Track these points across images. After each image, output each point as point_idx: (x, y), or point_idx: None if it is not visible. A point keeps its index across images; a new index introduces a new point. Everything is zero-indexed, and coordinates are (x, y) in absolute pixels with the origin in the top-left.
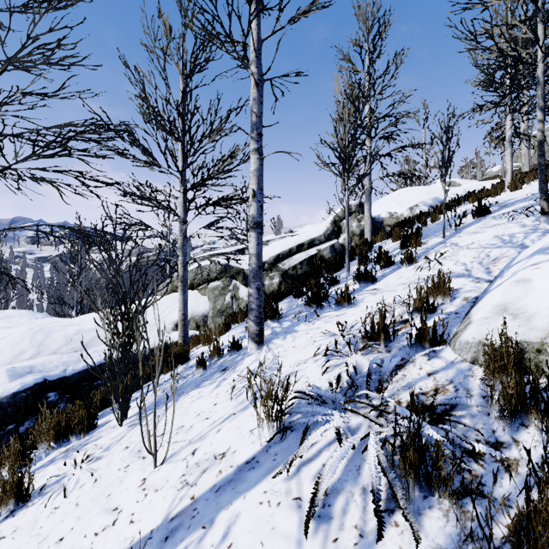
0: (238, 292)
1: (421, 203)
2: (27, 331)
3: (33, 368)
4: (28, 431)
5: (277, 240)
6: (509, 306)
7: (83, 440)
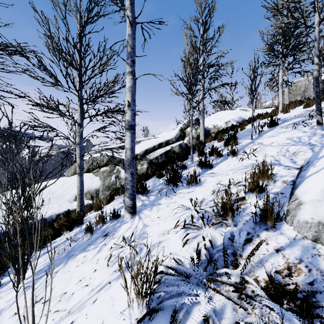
0: (119, 174)
1: (232, 120)
2: None
3: None
4: None
5: (145, 140)
6: None
7: None
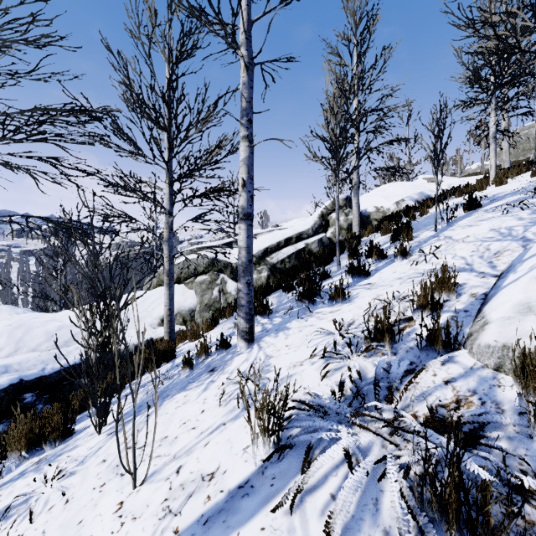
0: (225, 286)
1: (407, 198)
2: (5, 327)
3: (8, 367)
4: (0, 437)
5: (265, 234)
6: (535, 305)
7: (58, 449)
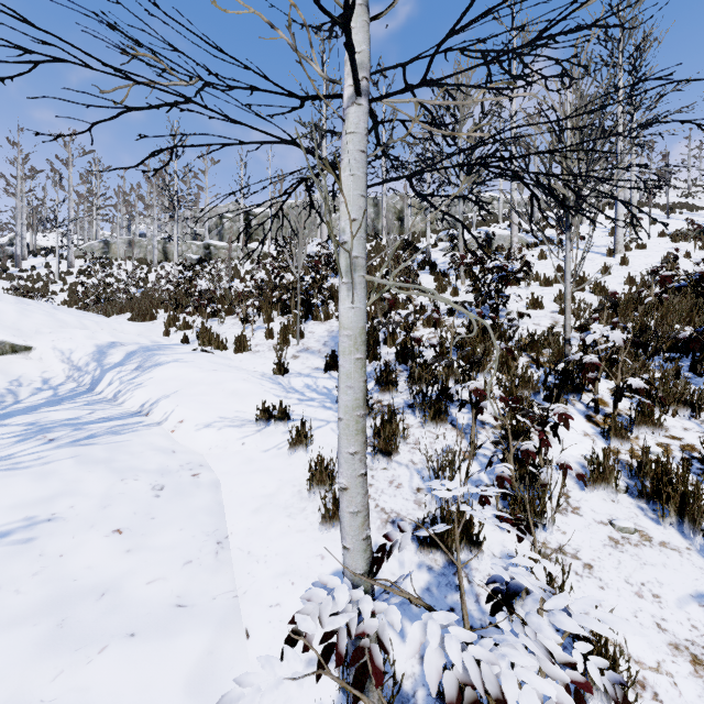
0: None
1: (52, 243)
2: None
3: None
4: None
5: None
6: None
7: None
